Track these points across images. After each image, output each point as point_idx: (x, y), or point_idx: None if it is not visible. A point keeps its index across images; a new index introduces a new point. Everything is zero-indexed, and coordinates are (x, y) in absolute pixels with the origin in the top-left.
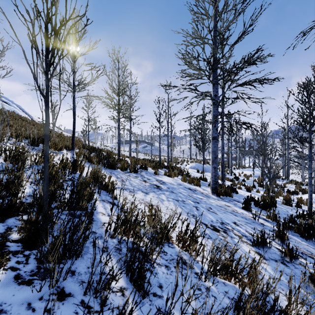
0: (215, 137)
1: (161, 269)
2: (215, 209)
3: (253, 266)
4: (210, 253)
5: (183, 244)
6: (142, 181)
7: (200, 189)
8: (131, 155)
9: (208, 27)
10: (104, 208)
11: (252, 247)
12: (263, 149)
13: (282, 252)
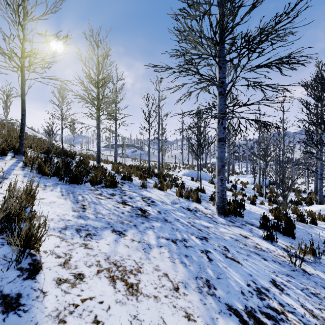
0: (222, 138)
1: None
2: (233, 250)
3: None
4: None
5: None
6: (120, 204)
7: (201, 207)
8: (116, 161)
9: None
10: None
11: None
12: (266, 154)
13: None
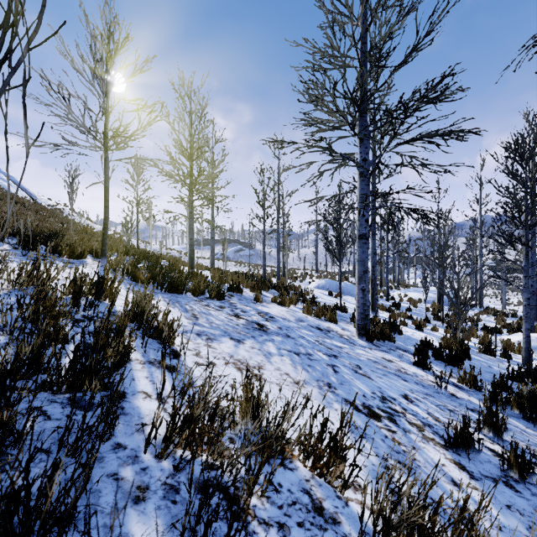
0: (364, 235)
1: (269, 536)
2: (367, 368)
3: (482, 536)
4: (369, 476)
5: (314, 462)
6: (233, 317)
7: (337, 328)
8: (213, 266)
9: (352, 36)
10: (150, 381)
11: (446, 452)
12: (442, 255)
13: (505, 461)
